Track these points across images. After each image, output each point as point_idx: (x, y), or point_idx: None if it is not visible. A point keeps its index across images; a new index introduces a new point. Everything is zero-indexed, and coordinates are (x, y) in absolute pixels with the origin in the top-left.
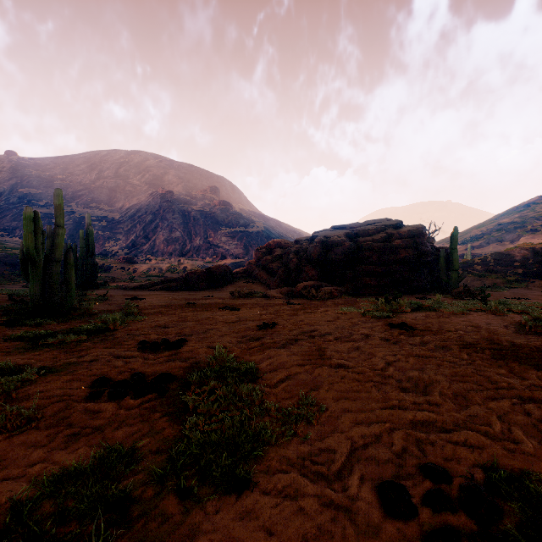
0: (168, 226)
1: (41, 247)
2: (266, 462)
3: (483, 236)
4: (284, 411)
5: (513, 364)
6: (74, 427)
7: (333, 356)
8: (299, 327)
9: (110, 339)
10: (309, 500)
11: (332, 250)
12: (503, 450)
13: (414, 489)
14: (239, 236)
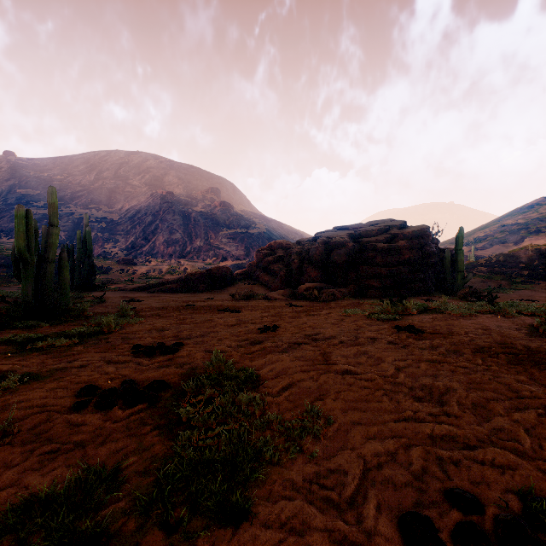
0: (169, 227)
1: (34, 247)
2: (267, 486)
3: (486, 238)
4: (288, 423)
5: (533, 370)
6: (52, 442)
7: (339, 361)
8: (302, 330)
9: (103, 342)
10: (318, 537)
11: (335, 251)
12: (538, 472)
13: (440, 520)
14: (240, 238)
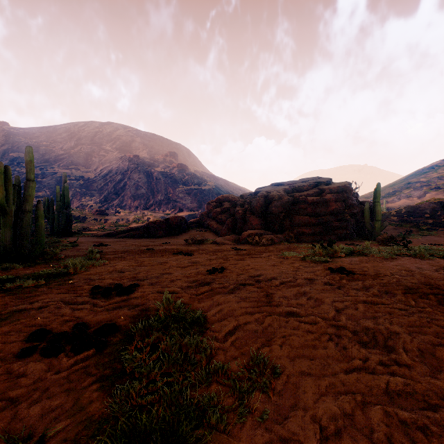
0: (135, 184)
1: (12, 199)
2: None
3: (395, 193)
4: (235, 375)
5: None
6: None
7: (281, 302)
8: (246, 271)
9: (67, 283)
10: None
11: (272, 203)
12: None
13: None
14: (193, 193)
